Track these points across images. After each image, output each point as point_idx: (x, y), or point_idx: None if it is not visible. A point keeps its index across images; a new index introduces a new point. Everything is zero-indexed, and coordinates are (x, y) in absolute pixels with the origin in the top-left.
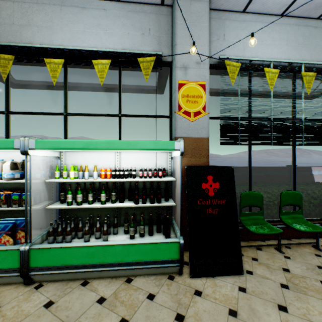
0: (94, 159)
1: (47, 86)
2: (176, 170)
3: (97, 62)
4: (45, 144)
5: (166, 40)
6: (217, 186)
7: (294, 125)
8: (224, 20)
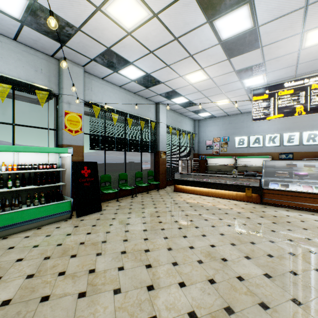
0: None
1: None
2: (64, 164)
3: None
4: None
5: (55, 80)
6: (89, 171)
7: (125, 142)
8: (92, 80)
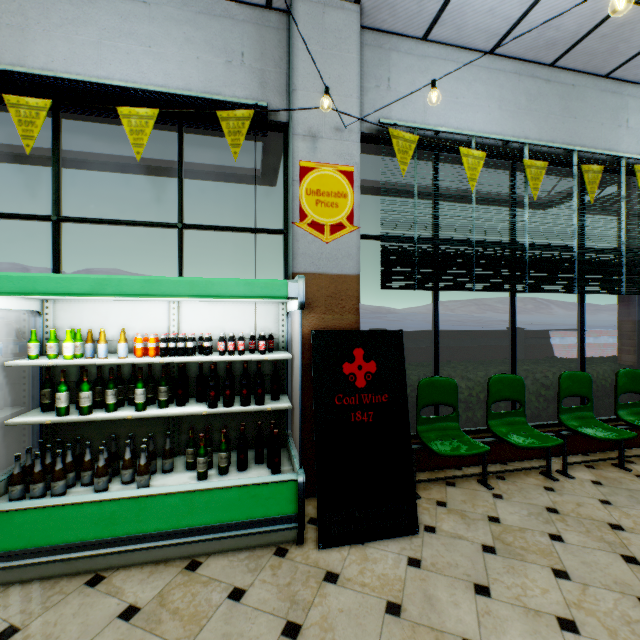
0: (122, 316)
1: (17, 156)
2: (296, 339)
3: (128, 112)
4: (0, 283)
5: (277, 79)
6: (372, 368)
7: (511, 255)
8: (389, 51)
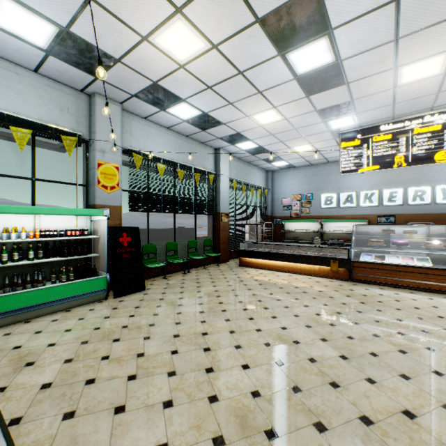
0: (8, 221)
1: None
2: (96, 230)
3: (16, 129)
4: None
5: (85, 122)
6: (130, 239)
7: (174, 200)
8: (131, 120)
